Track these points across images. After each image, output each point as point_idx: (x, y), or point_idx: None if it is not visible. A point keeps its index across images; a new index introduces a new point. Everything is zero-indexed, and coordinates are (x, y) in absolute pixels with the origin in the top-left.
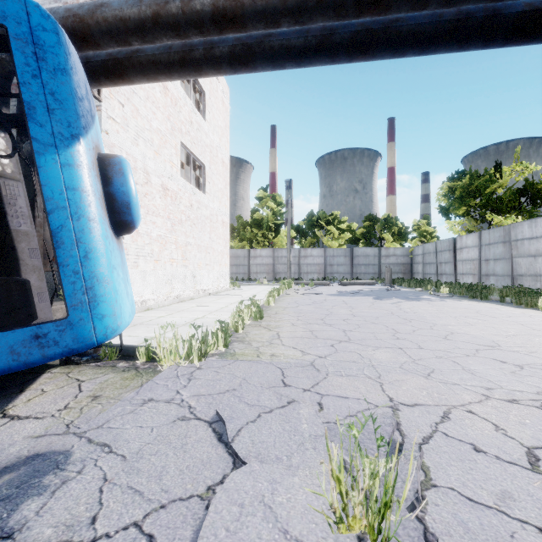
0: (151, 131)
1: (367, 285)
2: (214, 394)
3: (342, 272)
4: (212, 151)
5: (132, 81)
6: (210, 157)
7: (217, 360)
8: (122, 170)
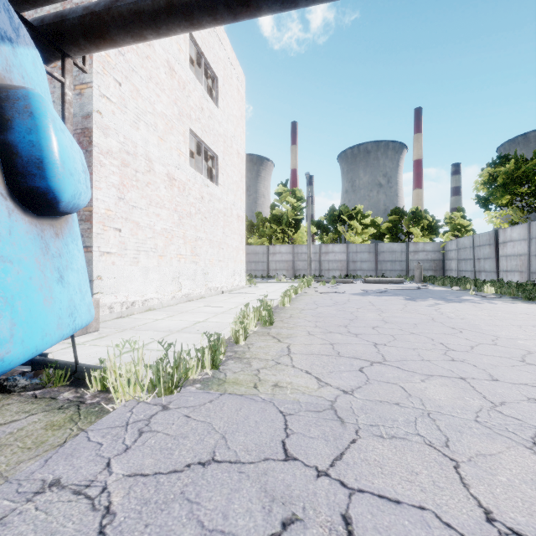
0: (154, 115)
1: (394, 283)
2: (163, 473)
3: (366, 269)
4: (225, 141)
5: (115, 41)
6: (224, 148)
7: (196, 392)
8: (30, 108)
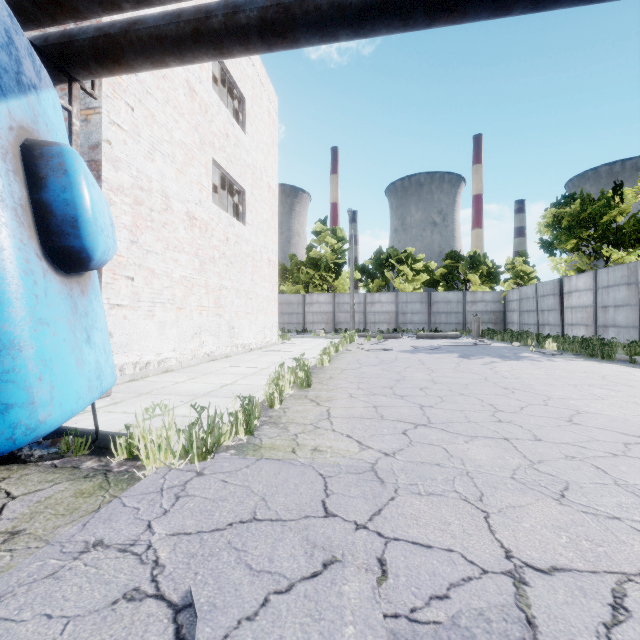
0: (172, 144)
1: (448, 339)
2: (206, 532)
3: (417, 322)
4: (254, 172)
5: (132, 67)
6: (252, 180)
7: (231, 458)
8: (64, 166)
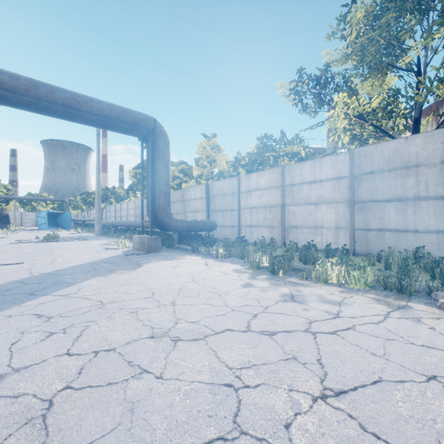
0: None
1: None
2: None
3: None
4: None
5: None
6: None
7: None
8: None
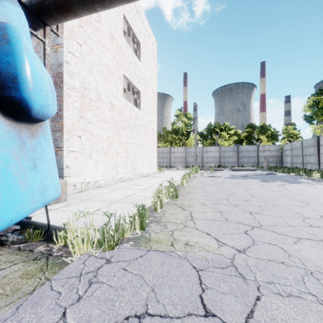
0: (101, 65)
1: (250, 171)
2: None
3: (231, 162)
4: (145, 82)
5: (76, 13)
6: (144, 86)
7: (130, 248)
8: (7, 37)
